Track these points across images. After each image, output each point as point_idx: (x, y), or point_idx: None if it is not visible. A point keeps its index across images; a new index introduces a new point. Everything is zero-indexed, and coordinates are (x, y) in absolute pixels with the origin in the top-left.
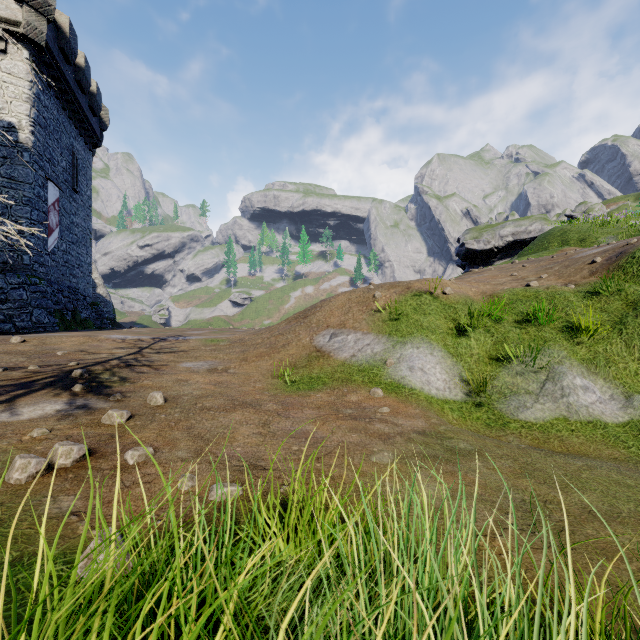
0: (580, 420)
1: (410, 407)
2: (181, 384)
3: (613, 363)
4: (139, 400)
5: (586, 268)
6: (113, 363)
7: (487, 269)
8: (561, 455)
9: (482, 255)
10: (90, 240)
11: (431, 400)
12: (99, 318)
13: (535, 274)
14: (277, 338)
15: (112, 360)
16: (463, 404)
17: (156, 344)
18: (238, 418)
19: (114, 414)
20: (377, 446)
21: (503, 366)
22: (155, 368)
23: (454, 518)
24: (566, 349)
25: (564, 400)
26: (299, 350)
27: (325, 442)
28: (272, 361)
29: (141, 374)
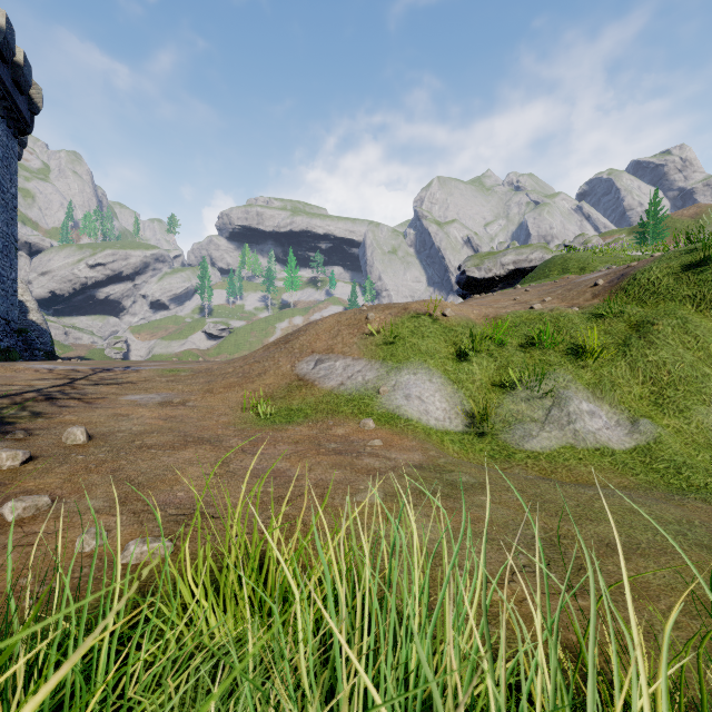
0: (587, 448)
1: (406, 439)
2: (118, 419)
3: (618, 387)
4: (51, 438)
5: (589, 291)
6: (27, 396)
7: (489, 295)
8: (571, 485)
9: (483, 284)
10: (15, 250)
11: (430, 431)
12: (28, 349)
13: (538, 298)
14: (252, 366)
15: (27, 393)
16: (465, 435)
17: (95, 375)
18: (188, 457)
19: (2, 455)
20: (364, 483)
21: (507, 393)
22: (87, 401)
23: (456, 560)
24: (571, 373)
25: (571, 427)
26: (278, 379)
27: (299, 481)
28: (244, 392)
29: (64, 408)
